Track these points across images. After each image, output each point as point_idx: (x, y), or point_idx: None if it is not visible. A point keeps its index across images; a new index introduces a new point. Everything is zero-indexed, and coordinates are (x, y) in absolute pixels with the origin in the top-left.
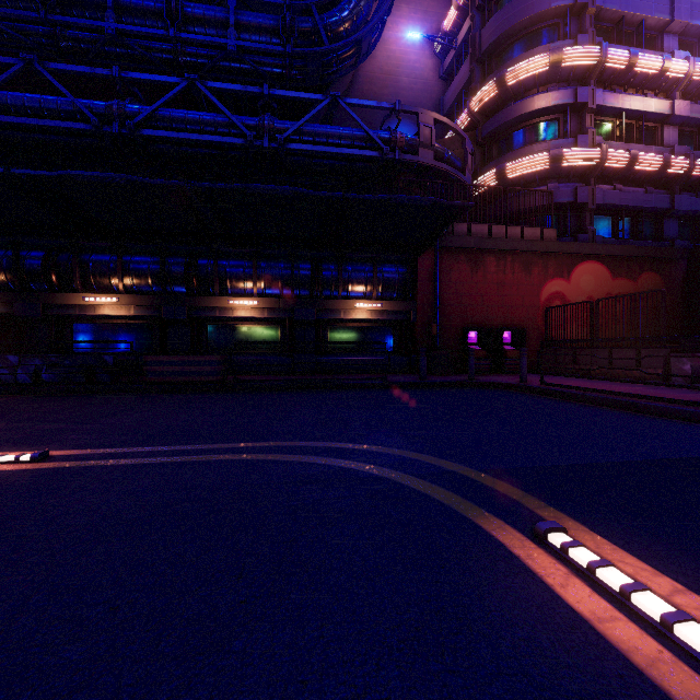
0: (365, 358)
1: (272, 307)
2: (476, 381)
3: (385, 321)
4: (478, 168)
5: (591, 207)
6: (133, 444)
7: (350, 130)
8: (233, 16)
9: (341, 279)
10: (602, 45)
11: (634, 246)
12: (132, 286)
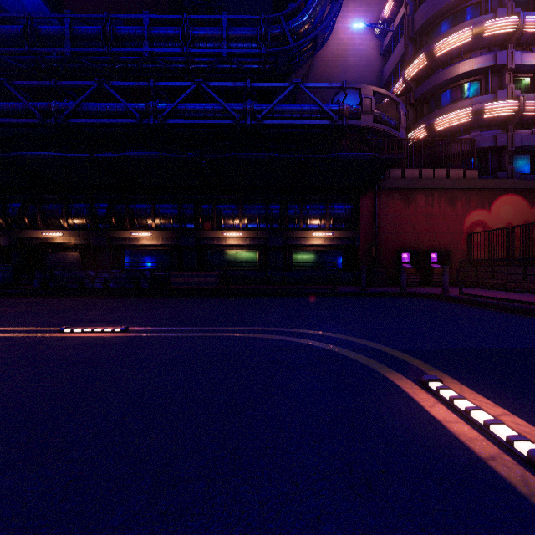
0: (320, 273)
1: (253, 237)
2: (406, 291)
3: (335, 245)
4: (411, 124)
5: (510, 149)
6: (173, 325)
7: (308, 106)
8: (225, 33)
9: (302, 215)
10: (520, 15)
11: None
12: (160, 224)
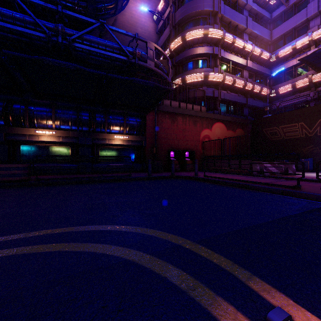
0: (120, 164)
1: (65, 136)
2: (175, 175)
3: (130, 145)
4: (173, 76)
5: (219, 99)
6: None
7: (111, 43)
8: None
9: (106, 122)
10: (223, 31)
11: (234, 117)
12: None
